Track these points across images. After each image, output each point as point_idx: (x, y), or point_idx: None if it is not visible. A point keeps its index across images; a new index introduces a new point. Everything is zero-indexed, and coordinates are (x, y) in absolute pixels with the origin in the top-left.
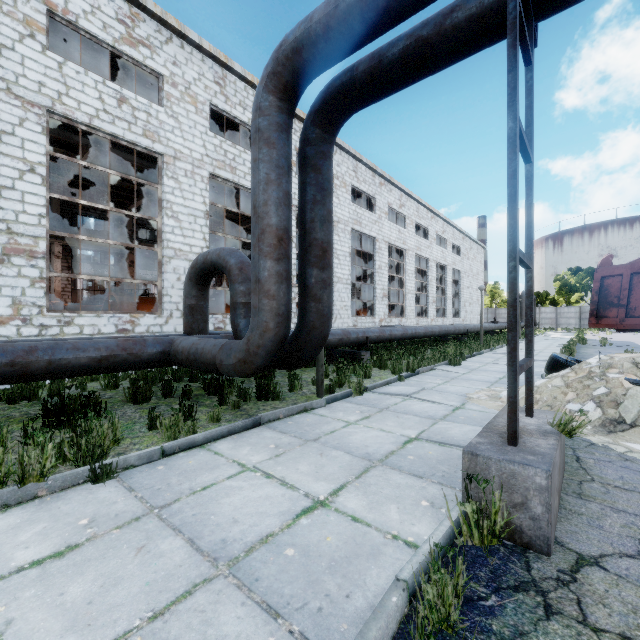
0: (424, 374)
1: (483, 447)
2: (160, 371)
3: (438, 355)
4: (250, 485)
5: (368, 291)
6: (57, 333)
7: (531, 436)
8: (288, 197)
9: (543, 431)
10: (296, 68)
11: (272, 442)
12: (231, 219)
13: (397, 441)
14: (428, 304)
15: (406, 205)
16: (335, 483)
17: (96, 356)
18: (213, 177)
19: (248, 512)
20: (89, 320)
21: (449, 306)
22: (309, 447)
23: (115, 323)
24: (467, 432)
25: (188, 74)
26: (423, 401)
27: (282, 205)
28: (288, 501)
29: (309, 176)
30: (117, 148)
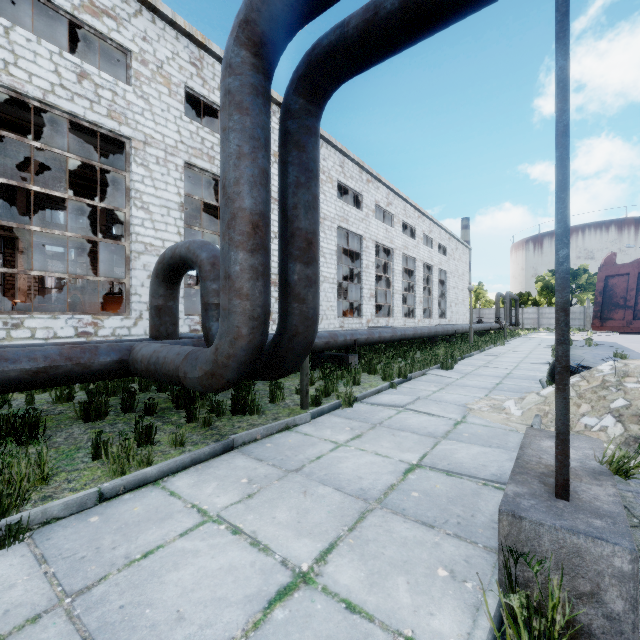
0: (416, 380)
1: (526, 503)
2: (124, 380)
3: (429, 358)
4: (209, 547)
5: (355, 291)
6: (3, 337)
7: (580, 480)
8: (265, 176)
9: (591, 471)
10: (274, 15)
11: (245, 474)
12: (213, 216)
13: (396, 470)
14: (415, 304)
15: (393, 203)
16: (322, 540)
17: (31, 368)
18: (189, 166)
19: (201, 599)
20: (42, 322)
21: (436, 306)
22: (290, 482)
23: (74, 325)
24: (476, 456)
25: (160, 52)
26: (420, 413)
27: (257, 185)
28: (258, 575)
29: (291, 154)
30: (78, 130)
